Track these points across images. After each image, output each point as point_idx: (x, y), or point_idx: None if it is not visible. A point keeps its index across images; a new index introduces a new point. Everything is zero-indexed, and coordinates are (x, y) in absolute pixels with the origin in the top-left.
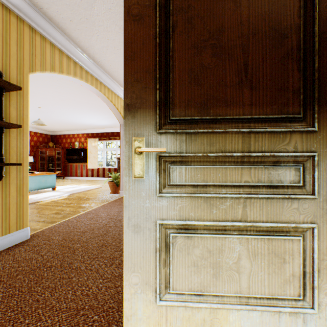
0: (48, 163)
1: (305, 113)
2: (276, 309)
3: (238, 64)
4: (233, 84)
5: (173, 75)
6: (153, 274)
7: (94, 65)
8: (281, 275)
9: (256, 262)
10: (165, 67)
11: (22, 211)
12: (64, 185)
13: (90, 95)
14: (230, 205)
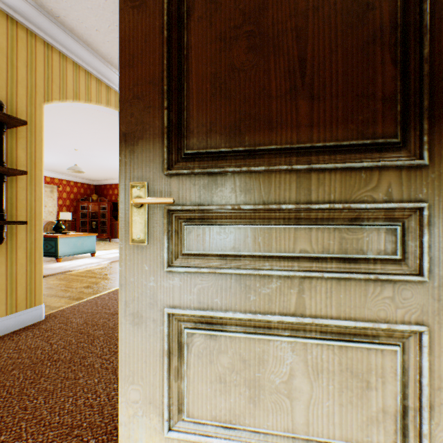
0: (91, 221)
1: (407, 135)
2: None
3: (290, 60)
4: (281, 92)
5: (188, 86)
6: (159, 389)
7: None
8: (362, 408)
9: (320, 384)
10: (178, 74)
11: (33, 283)
12: (108, 250)
13: None
14: (277, 288)
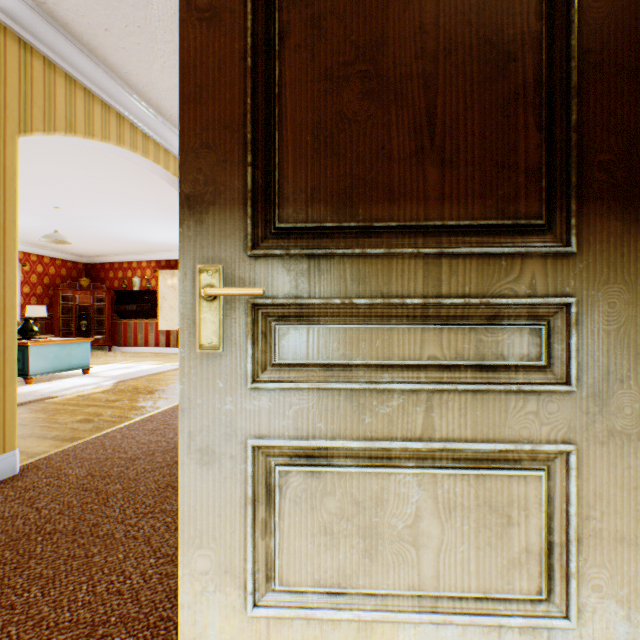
0: (78, 319)
1: (553, 217)
2: (493, 622)
3: (415, 114)
4: (405, 154)
5: (282, 136)
6: (240, 552)
7: (161, 123)
8: (503, 550)
9: (453, 525)
10: (266, 119)
11: (2, 417)
12: (109, 364)
13: (158, 183)
14: (399, 406)
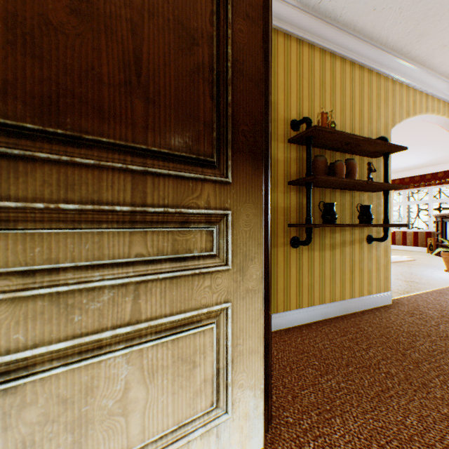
0: None
1: None
2: None
3: None
4: None
5: None
6: None
7: (448, 86)
8: None
9: None
10: None
11: (386, 273)
12: None
13: (411, 129)
14: None
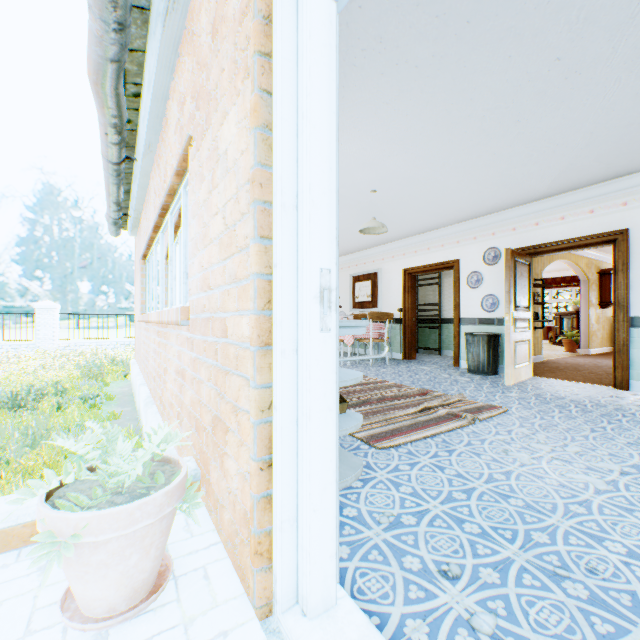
0: None
1: None
2: None
3: None
4: None
5: None
6: None
7: None
8: None
9: None
10: None
11: (540, 346)
12: None
13: None
14: None
